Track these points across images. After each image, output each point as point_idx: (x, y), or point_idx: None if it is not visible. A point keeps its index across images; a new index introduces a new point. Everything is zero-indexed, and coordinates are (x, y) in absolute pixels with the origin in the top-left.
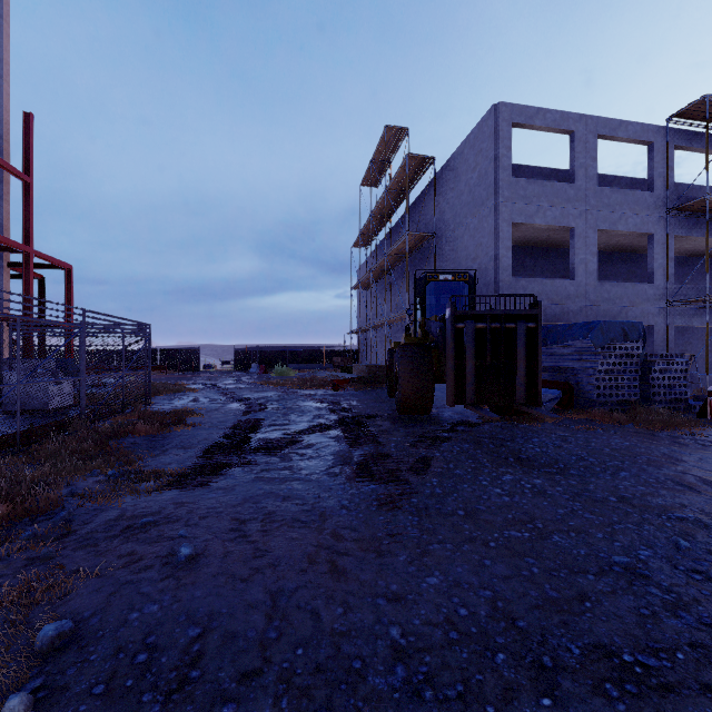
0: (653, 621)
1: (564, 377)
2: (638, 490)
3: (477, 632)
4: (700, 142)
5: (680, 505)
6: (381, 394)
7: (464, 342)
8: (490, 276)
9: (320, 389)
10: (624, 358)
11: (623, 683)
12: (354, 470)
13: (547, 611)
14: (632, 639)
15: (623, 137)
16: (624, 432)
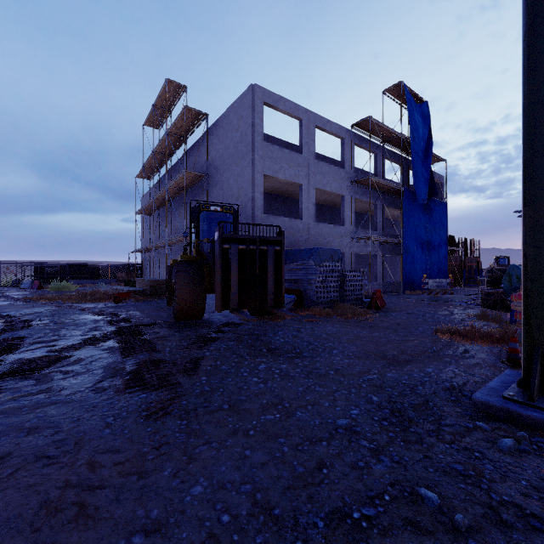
0: (367, 471)
1: (297, 286)
2: (345, 362)
3: (239, 538)
4: (366, 144)
5: (368, 370)
6: (161, 304)
7: (229, 259)
8: (248, 212)
9: (101, 302)
10: (331, 273)
11: (356, 543)
12: (125, 381)
13: (297, 489)
14: (357, 494)
15: (329, 130)
16: (332, 321)
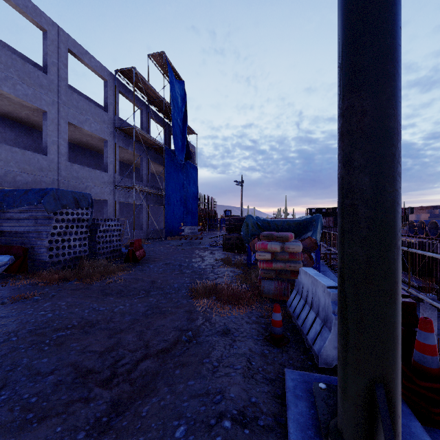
0: None
1: (21, 241)
2: None
3: None
4: (132, 97)
5: None
6: None
7: None
8: None
9: None
10: (76, 222)
11: None
12: None
13: None
14: None
15: (88, 64)
16: (63, 292)
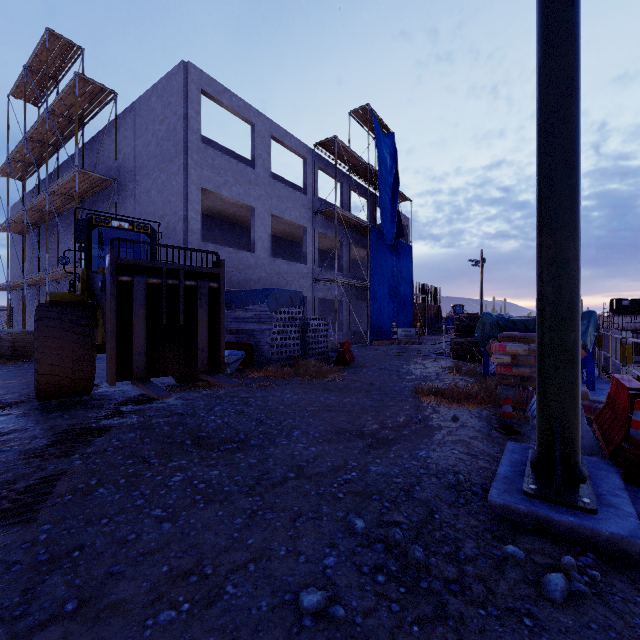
0: None
1: (247, 338)
2: (310, 453)
3: None
4: (331, 170)
5: (343, 462)
6: (28, 370)
7: (132, 299)
8: (179, 236)
9: None
10: (291, 321)
11: None
12: None
13: None
14: None
15: (289, 145)
16: (292, 384)
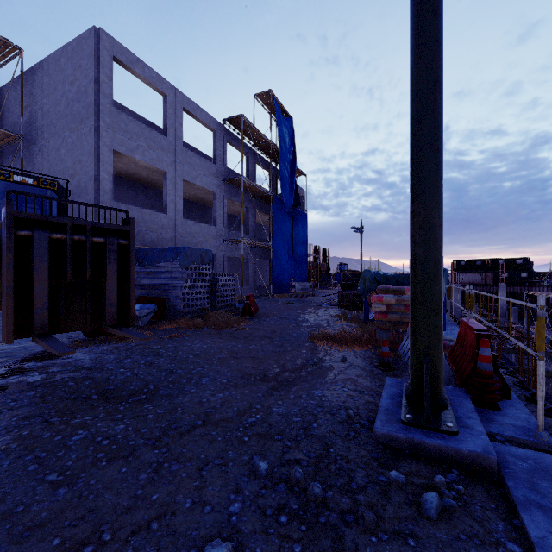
0: None
1: (159, 293)
2: (218, 399)
3: None
4: (238, 144)
5: (249, 405)
6: None
7: (32, 254)
8: (90, 195)
9: None
10: (201, 277)
11: None
12: None
13: None
14: None
15: (200, 118)
16: (202, 334)
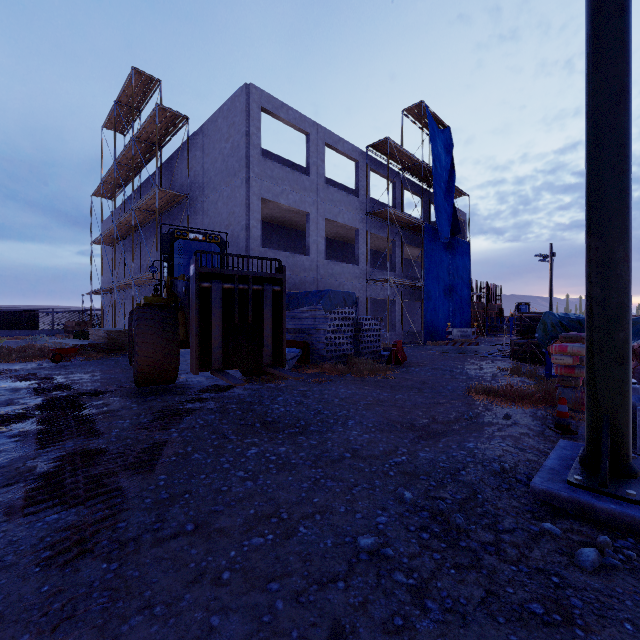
0: (409, 635)
1: (303, 337)
2: (364, 439)
3: None
4: (384, 171)
5: (394, 448)
6: (122, 362)
7: (211, 302)
8: (242, 244)
9: (33, 362)
10: (344, 321)
11: None
12: (29, 491)
13: None
14: None
15: (341, 150)
16: (346, 381)
